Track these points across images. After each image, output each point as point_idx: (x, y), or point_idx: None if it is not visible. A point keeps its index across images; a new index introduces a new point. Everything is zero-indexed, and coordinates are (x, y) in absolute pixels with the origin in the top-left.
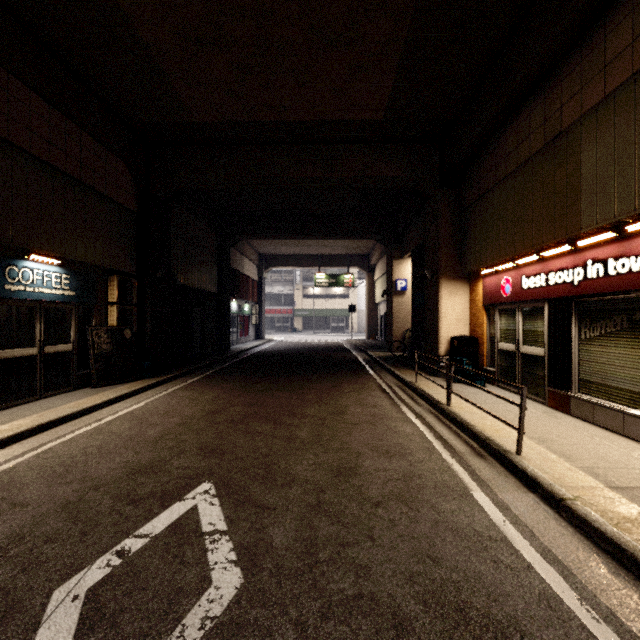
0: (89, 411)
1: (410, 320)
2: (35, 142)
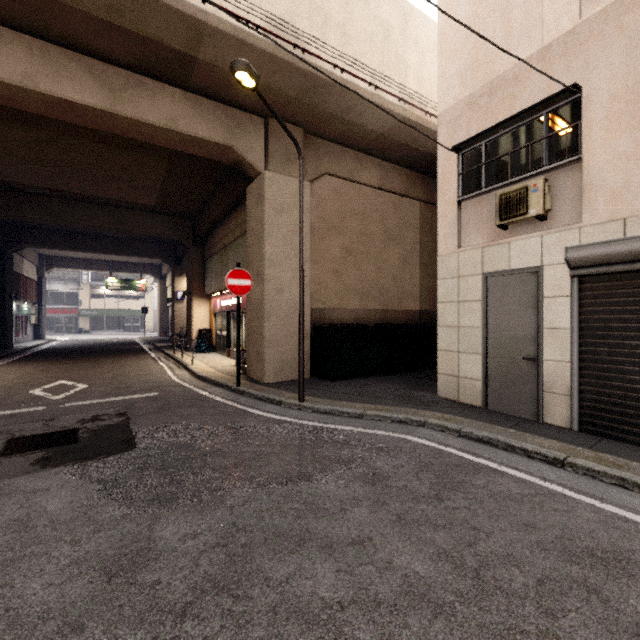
0: None
1: None
2: None
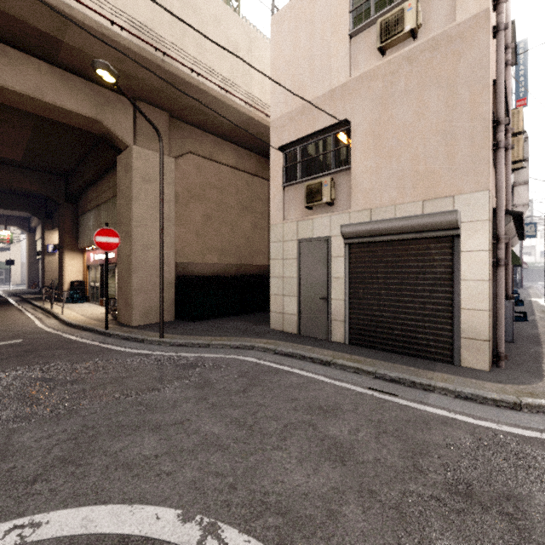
0: None
1: None
2: None
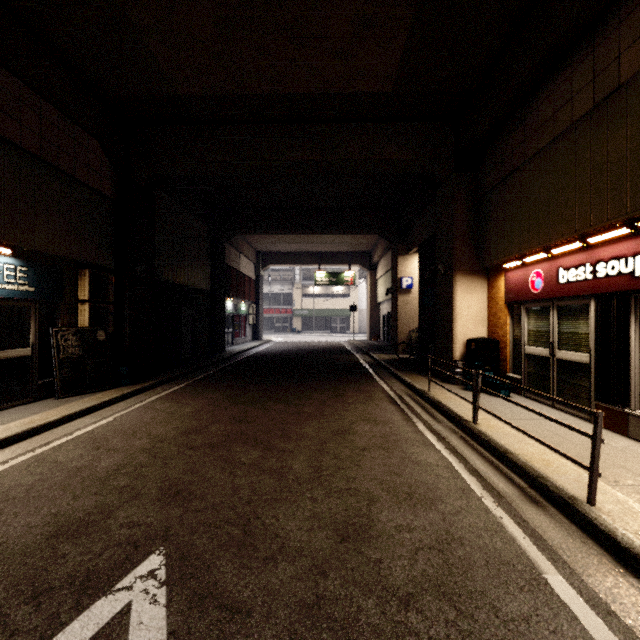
0: (40, 430)
1: (416, 320)
2: None
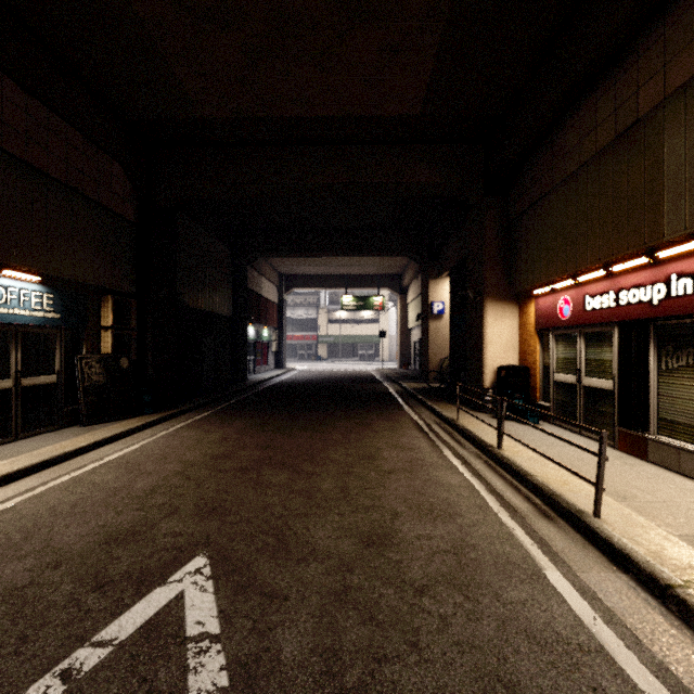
0: (71, 456)
1: (448, 347)
2: (8, 136)
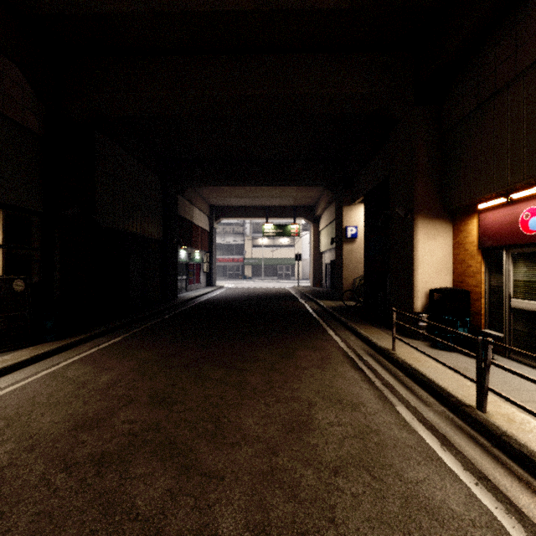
0: None
1: (361, 268)
2: None
